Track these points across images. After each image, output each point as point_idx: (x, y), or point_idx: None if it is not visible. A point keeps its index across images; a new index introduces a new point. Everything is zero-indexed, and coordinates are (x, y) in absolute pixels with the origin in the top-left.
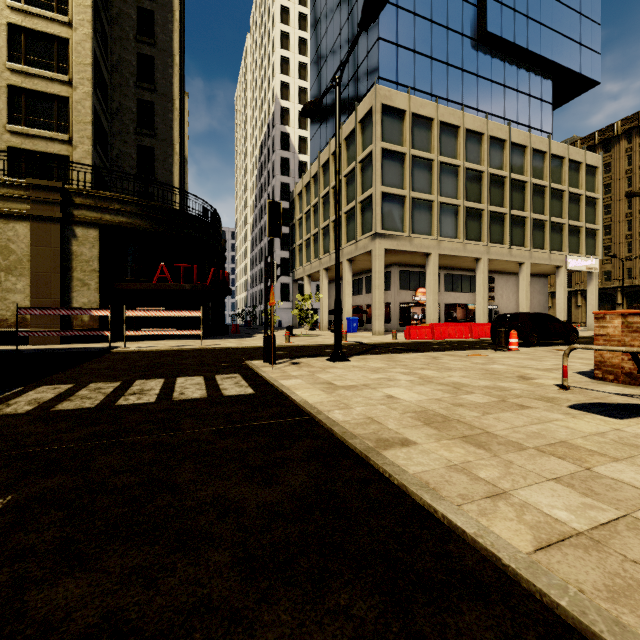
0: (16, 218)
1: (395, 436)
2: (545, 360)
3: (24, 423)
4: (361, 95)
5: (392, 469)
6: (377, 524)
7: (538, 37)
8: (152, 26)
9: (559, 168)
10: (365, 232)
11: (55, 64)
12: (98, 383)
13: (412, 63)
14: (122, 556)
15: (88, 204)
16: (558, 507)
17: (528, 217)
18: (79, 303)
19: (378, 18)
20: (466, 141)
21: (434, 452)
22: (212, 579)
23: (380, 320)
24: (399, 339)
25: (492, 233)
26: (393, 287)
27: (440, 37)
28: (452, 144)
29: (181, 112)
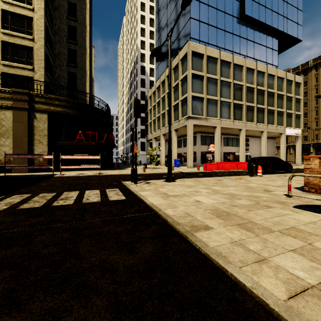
0: (5, 108)
1: (201, 224)
2: (276, 181)
3: (1, 216)
4: (181, 46)
5: (200, 244)
6: (193, 279)
7: (271, 17)
8: (75, 11)
9: (281, 83)
10: (183, 116)
11: (25, 30)
12: (44, 193)
13: (207, 30)
14: (42, 301)
15: (42, 101)
16: (297, 268)
17: (266, 108)
18: (37, 152)
19: (190, 7)
20: (234, 70)
21: (223, 233)
22: (94, 318)
23: (191, 160)
24: (200, 170)
25: (247, 116)
26: (197, 144)
27: (221, 17)
28: (227, 71)
29: (90, 55)
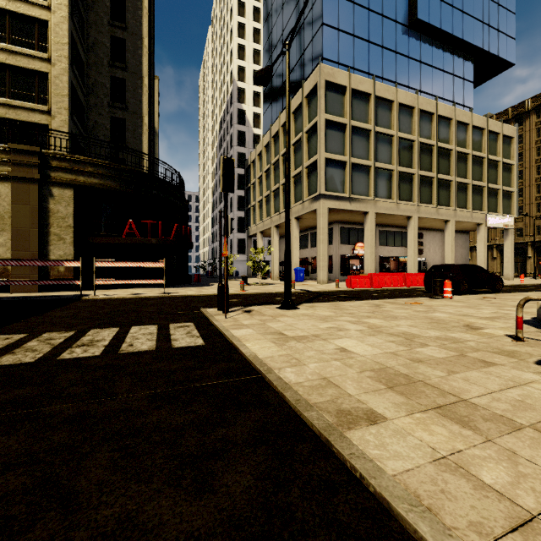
0: None
1: (358, 406)
2: (482, 308)
3: None
4: (307, 74)
5: (364, 466)
6: None
7: (461, 24)
8: (124, 12)
9: (480, 138)
10: (311, 193)
11: (36, 43)
12: (52, 333)
13: (352, 46)
14: None
15: (64, 167)
16: None
17: (453, 180)
18: (56, 255)
19: (322, 6)
20: (399, 114)
21: (410, 434)
22: None
23: (324, 270)
24: (341, 287)
25: (422, 194)
26: (335, 242)
27: (376, 23)
28: (387, 116)
29: (150, 90)
